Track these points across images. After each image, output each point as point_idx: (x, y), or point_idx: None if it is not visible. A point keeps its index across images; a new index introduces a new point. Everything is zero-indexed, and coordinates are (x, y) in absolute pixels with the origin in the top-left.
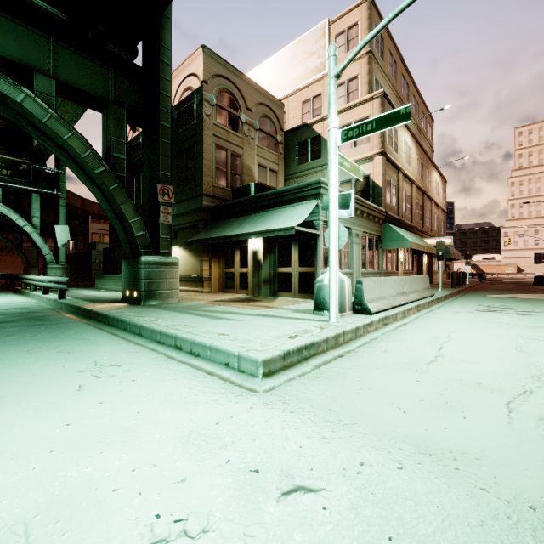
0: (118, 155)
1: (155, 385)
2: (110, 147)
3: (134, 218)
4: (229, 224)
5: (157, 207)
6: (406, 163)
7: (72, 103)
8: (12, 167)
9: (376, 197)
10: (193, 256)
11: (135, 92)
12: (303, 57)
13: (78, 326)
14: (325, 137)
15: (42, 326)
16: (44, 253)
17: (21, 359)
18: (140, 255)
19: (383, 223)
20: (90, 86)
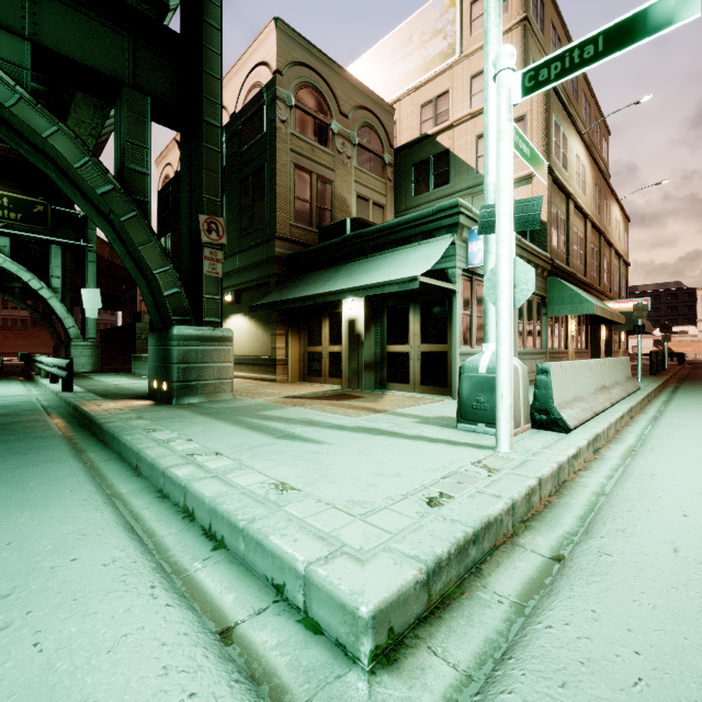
0: (137, 167)
1: None
2: (123, 155)
3: (162, 267)
4: (314, 280)
5: (200, 251)
6: (579, 188)
7: (87, 105)
8: (23, 210)
9: (537, 237)
10: (262, 328)
11: (166, 72)
12: (421, 40)
13: (40, 448)
14: (456, 152)
15: None
16: (67, 326)
17: None
18: (172, 325)
19: (549, 277)
20: (93, 59)
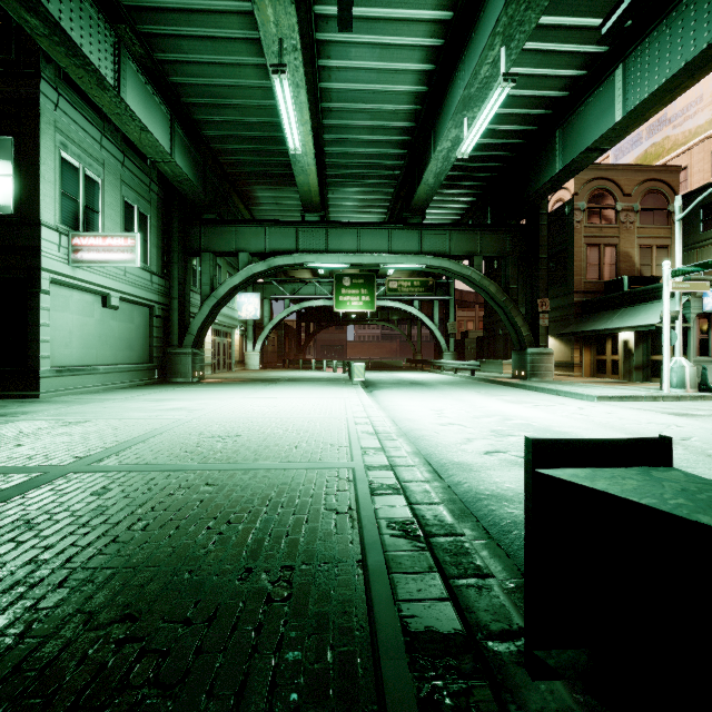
0: (513, 286)
1: (552, 398)
2: (508, 283)
3: (522, 325)
4: (599, 318)
5: (537, 315)
6: None
7: None
8: (424, 286)
9: None
10: (564, 345)
11: (522, 240)
12: (711, 97)
13: (502, 386)
14: None
15: (485, 385)
16: (441, 344)
17: (497, 391)
18: (526, 348)
19: None
20: (497, 249)
